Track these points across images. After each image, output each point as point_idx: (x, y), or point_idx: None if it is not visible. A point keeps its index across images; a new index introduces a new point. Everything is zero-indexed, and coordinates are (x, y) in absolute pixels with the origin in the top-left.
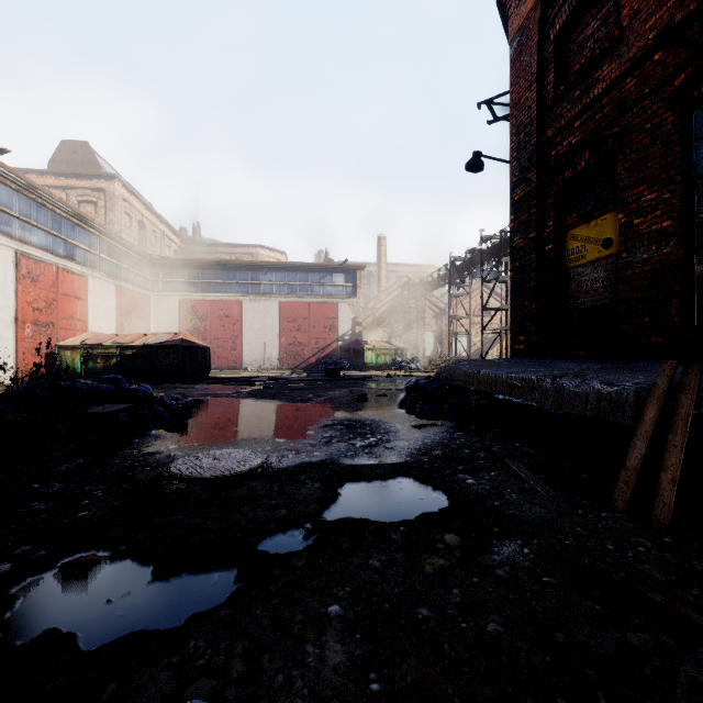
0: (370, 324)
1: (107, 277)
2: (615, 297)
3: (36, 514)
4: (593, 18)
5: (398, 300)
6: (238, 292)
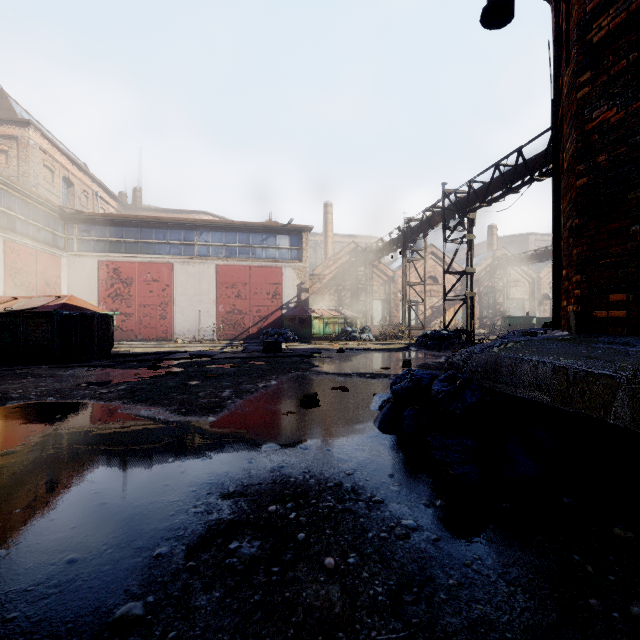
0: (317, 291)
1: None
2: None
3: None
4: None
5: (345, 267)
6: (169, 254)
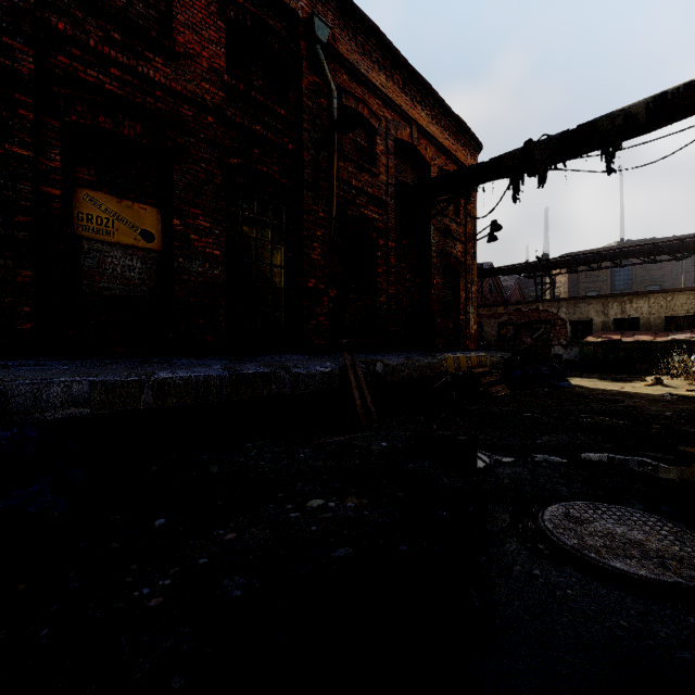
0: None
1: None
2: (157, 293)
3: None
4: None
5: None
6: None
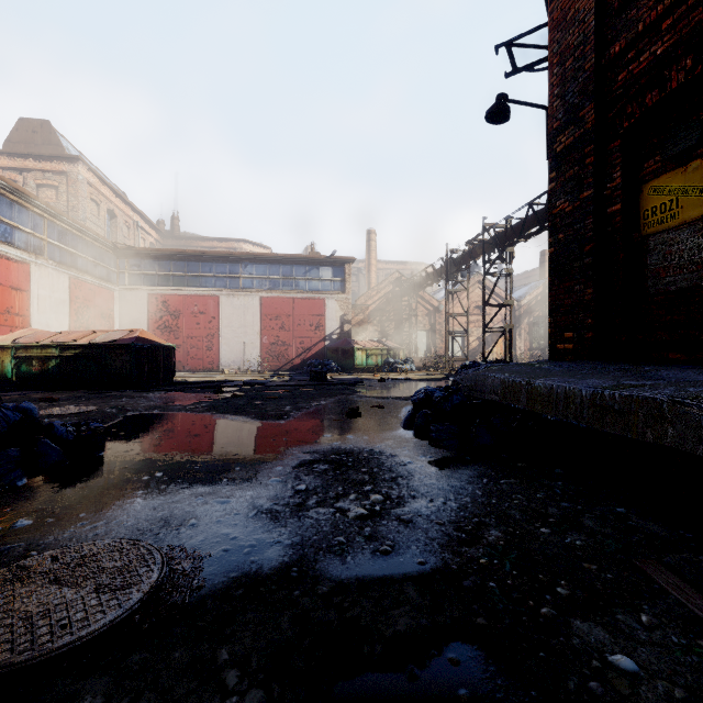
0: (360, 322)
1: (57, 266)
2: None
3: None
4: None
5: (389, 297)
6: (215, 286)
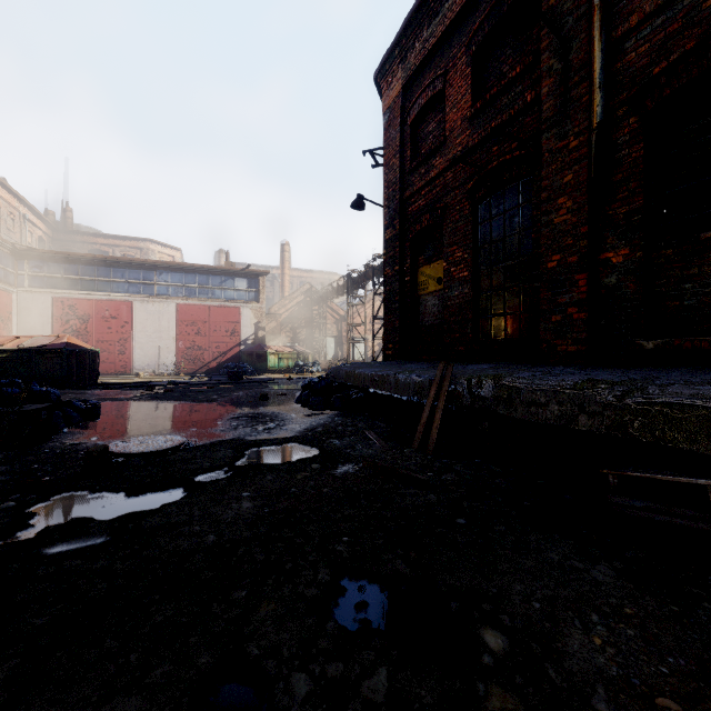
0: (273, 329)
1: None
2: (444, 318)
3: (3, 482)
4: (433, 120)
5: (301, 306)
6: (128, 292)
